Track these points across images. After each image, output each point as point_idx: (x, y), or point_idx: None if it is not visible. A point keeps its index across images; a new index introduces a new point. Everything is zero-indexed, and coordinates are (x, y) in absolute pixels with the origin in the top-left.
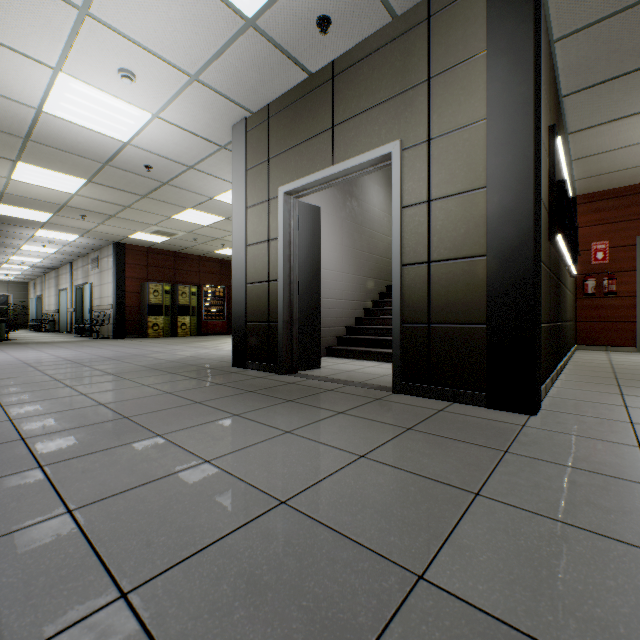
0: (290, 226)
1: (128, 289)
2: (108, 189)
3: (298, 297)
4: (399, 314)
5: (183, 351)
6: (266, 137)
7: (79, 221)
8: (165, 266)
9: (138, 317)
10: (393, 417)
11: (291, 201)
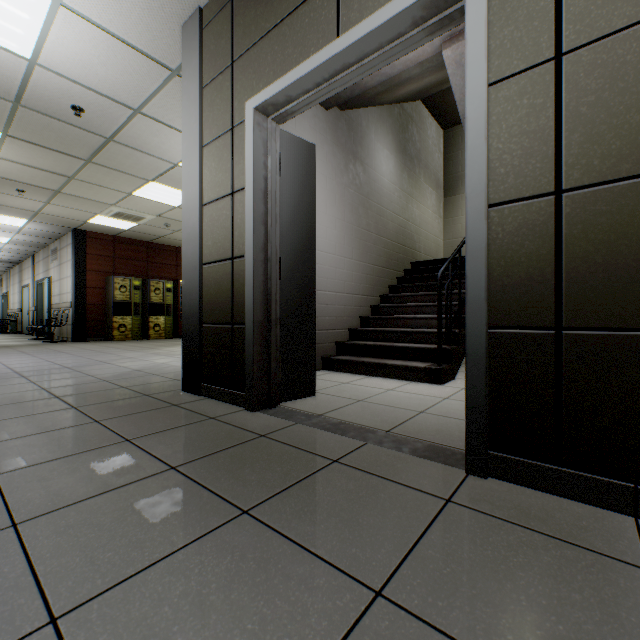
0: (266, 166)
1: (90, 284)
2: (36, 148)
3: (279, 283)
4: (484, 308)
5: (135, 361)
6: (229, 29)
7: (19, 199)
8: (136, 258)
9: (102, 317)
10: (554, 635)
11: (267, 126)
